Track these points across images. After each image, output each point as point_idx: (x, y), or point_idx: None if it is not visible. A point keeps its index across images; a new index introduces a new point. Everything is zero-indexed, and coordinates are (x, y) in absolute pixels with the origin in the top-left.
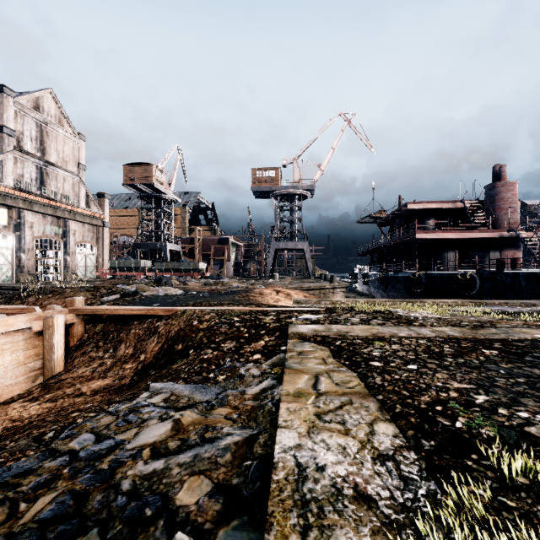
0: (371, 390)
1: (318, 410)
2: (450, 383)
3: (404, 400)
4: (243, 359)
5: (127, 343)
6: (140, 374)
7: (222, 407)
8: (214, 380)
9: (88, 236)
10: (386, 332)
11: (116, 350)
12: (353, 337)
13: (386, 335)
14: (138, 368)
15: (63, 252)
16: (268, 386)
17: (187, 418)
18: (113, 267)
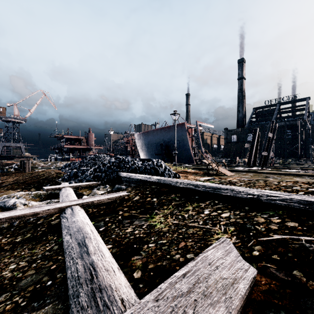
0: None
1: None
2: None
3: None
4: None
5: None
6: None
7: None
8: None
9: None
10: None
11: None
12: None
13: None
14: None
15: None
16: None
17: None
18: None
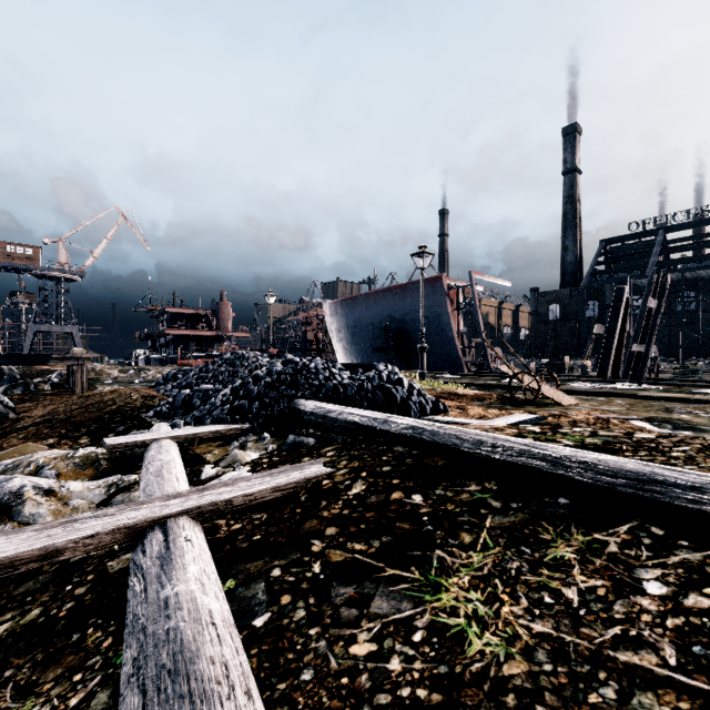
0: None
1: None
2: None
3: None
4: None
5: None
6: None
7: None
8: None
9: None
10: None
11: None
12: None
13: None
14: None
15: None
16: None
17: None
18: None
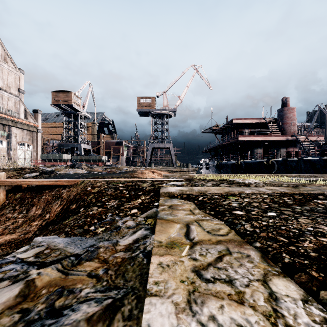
0: (244, 237)
1: (196, 264)
2: (320, 227)
3: (287, 247)
4: (122, 214)
5: (38, 206)
6: (42, 229)
7: (89, 262)
8: (93, 233)
9: (26, 138)
10: (235, 190)
11: (28, 211)
12: (211, 194)
13: (236, 192)
14: (42, 224)
15: (7, 148)
16: (141, 236)
17: (44, 277)
18: (43, 159)
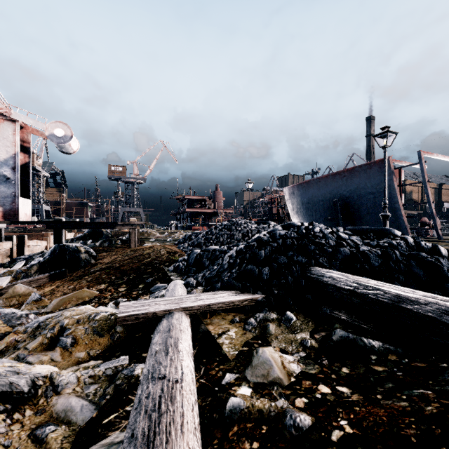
0: None
1: None
2: None
3: None
4: None
5: None
6: None
7: None
8: None
9: None
10: None
11: None
12: None
13: None
14: None
15: None
16: None
17: None
18: None
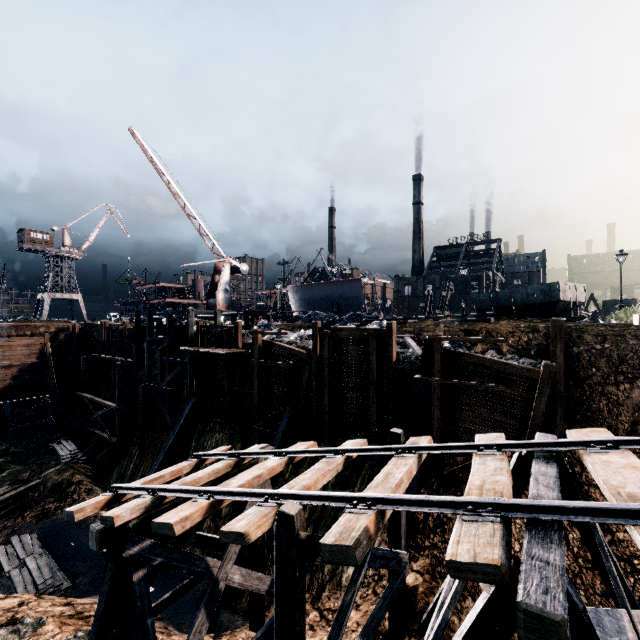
0: None
1: None
2: None
3: None
4: None
5: None
6: None
7: None
8: None
9: None
10: None
11: None
12: None
13: None
14: None
15: None
16: None
17: None
18: None
